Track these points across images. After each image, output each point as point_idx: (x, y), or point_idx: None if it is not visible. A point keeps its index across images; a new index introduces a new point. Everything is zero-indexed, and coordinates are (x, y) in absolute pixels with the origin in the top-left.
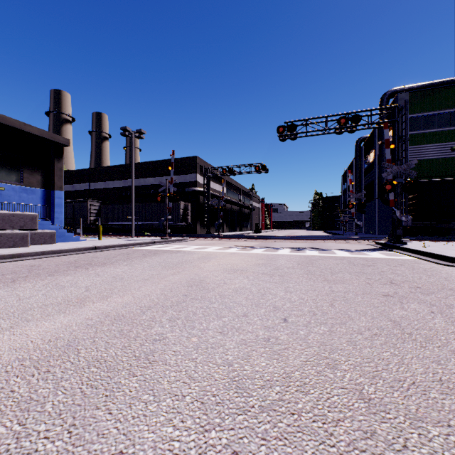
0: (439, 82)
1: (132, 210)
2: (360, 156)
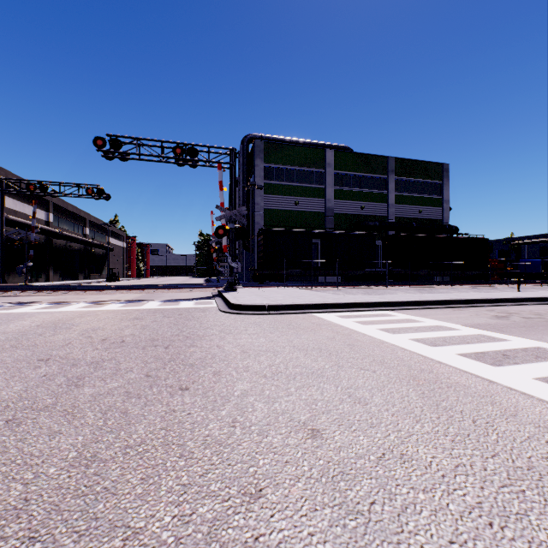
0: (287, 140)
1: None
2: None
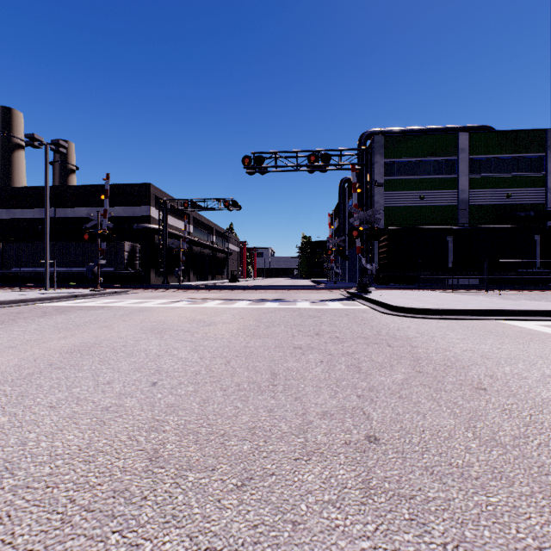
0: (410, 130)
1: (45, 251)
2: (344, 198)
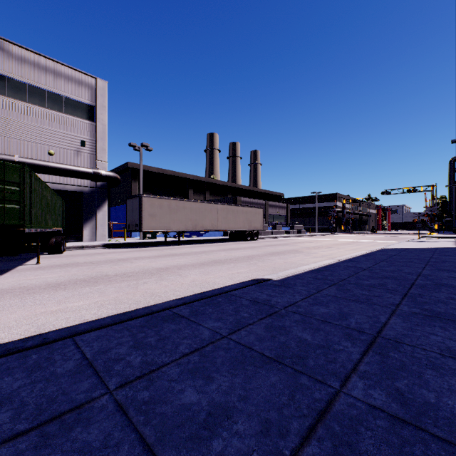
0: None
1: (316, 222)
2: None
